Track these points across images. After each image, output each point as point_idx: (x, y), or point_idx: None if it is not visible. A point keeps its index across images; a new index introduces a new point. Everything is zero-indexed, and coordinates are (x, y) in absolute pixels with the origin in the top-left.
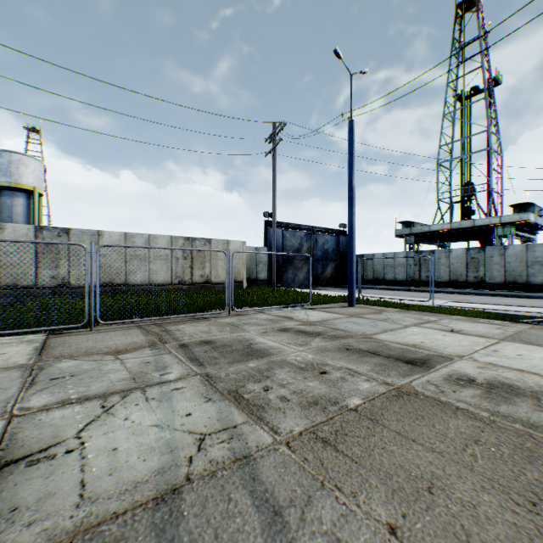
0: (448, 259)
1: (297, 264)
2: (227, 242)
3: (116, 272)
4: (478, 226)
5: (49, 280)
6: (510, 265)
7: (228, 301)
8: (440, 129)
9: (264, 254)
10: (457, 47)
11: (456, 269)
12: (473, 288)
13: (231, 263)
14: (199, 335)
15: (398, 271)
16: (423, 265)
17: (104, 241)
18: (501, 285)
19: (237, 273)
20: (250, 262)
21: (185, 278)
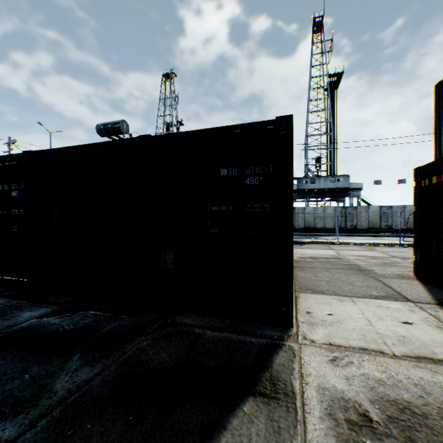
0: None
1: None
2: None
3: None
4: None
5: None
6: None
7: None
8: None
9: None
10: (162, 99)
11: None
12: None
13: None
14: None
15: None
16: None
17: None
18: None
19: None
20: None
21: None
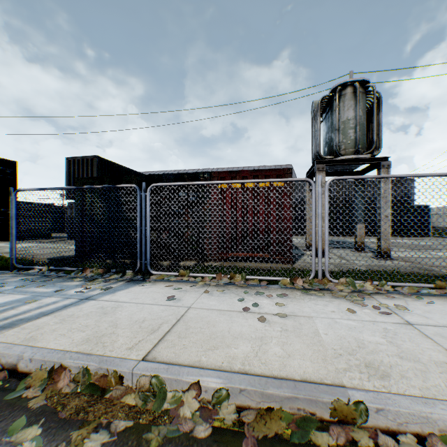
0: None
1: None
2: None
3: None
4: None
5: None
6: None
7: None
8: None
9: None
10: None
11: None
12: None
13: None
14: None
15: None
16: None
17: None
18: None
19: None
20: None
21: None
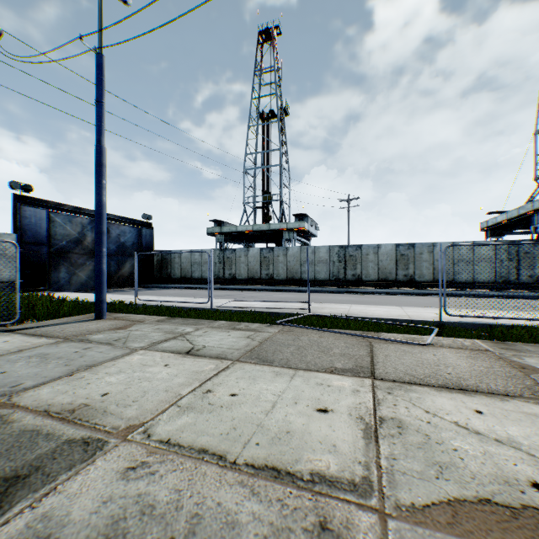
0: (247, 257)
1: (76, 259)
2: None
3: None
4: (273, 230)
5: None
6: (291, 264)
7: None
8: (247, 139)
9: (11, 244)
10: (259, 70)
11: (253, 267)
12: (266, 284)
13: None
14: None
15: (205, 268)
16: (227, 263)
17: None
18: (285, 281)
19: None
20: None
21: None
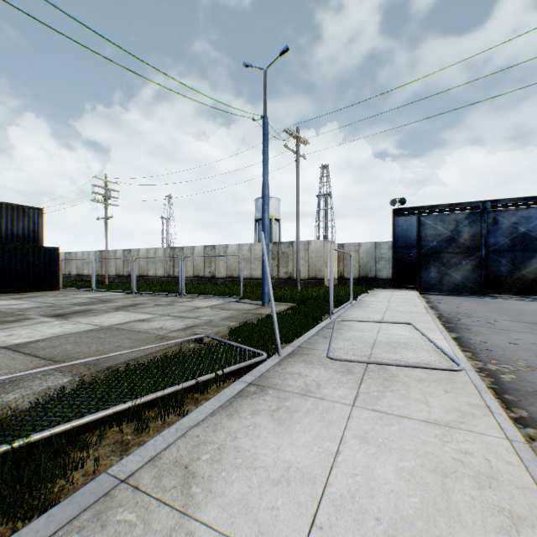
0: None
1: (447, 259)
2: (308, 242)
3: (234, 270)
4: None
5: (208, 274)
6: None
7: (182, 288)
8: None
9: (386, 250)
10: None
11: None
12: None
13: (311, 261)
14: (125, 300)
15: None
16: None
17: (229, 250)
18: None
19: (317, 271)
20: (367, 259)
21: (273, 274)
